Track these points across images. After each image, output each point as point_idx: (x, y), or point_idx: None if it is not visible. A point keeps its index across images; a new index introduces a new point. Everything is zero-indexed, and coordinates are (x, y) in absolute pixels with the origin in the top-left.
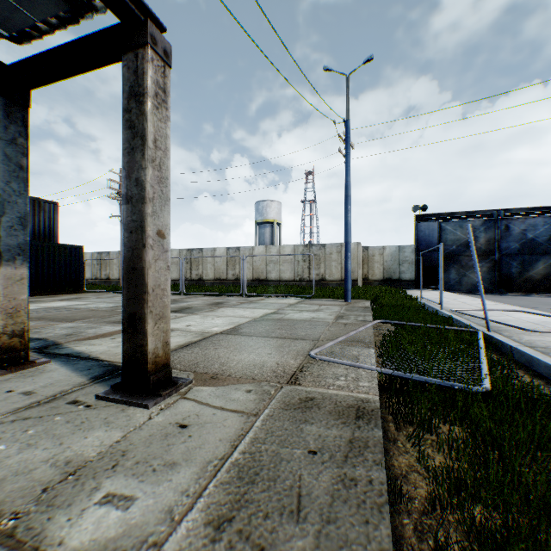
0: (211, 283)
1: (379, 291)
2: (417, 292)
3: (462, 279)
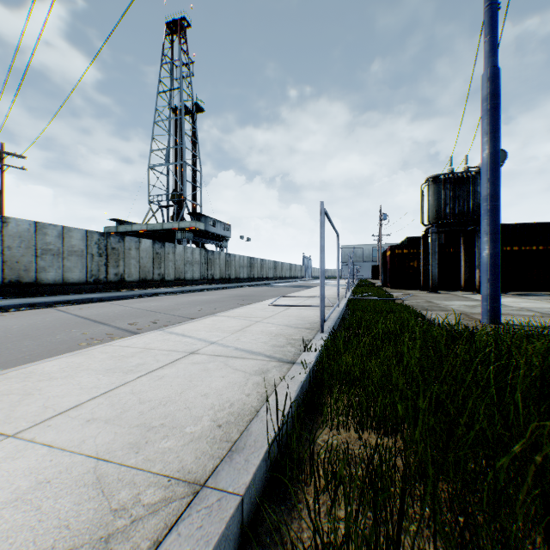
0: None
1: None
2: None
3: None
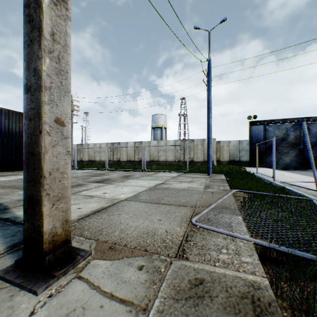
0: (125, 163)
1: (228, 168)
2: (251, 169)
3: (279, 161)
